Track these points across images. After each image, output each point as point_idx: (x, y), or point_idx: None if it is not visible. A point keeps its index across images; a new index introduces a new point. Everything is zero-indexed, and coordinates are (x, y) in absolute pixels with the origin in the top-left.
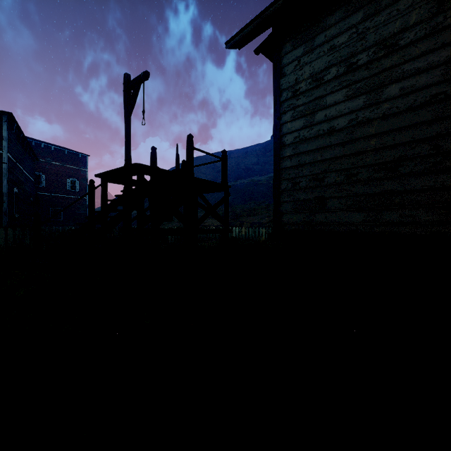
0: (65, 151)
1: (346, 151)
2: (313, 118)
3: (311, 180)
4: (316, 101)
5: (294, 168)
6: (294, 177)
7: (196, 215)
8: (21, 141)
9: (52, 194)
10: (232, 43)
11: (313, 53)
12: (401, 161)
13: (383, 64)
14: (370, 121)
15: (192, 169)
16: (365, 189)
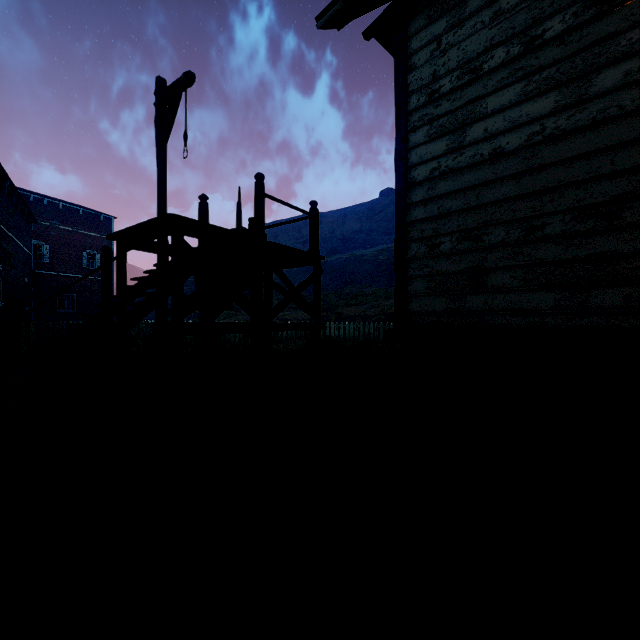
0: (80, 210)
1: (523, 187)
2: (463, 135)
3: (459, 239)
4: (469, 107)
5: (430, 221)
6: (430, 236)
7: (269, 301)
8: (8, 192)
9: (60, 274)
10: (327, 17)
11: (463, 27)
12: (626, 200)
13: (592, 33)
14: (567, 134)
15: (262, 228)
16: (558, 253)
